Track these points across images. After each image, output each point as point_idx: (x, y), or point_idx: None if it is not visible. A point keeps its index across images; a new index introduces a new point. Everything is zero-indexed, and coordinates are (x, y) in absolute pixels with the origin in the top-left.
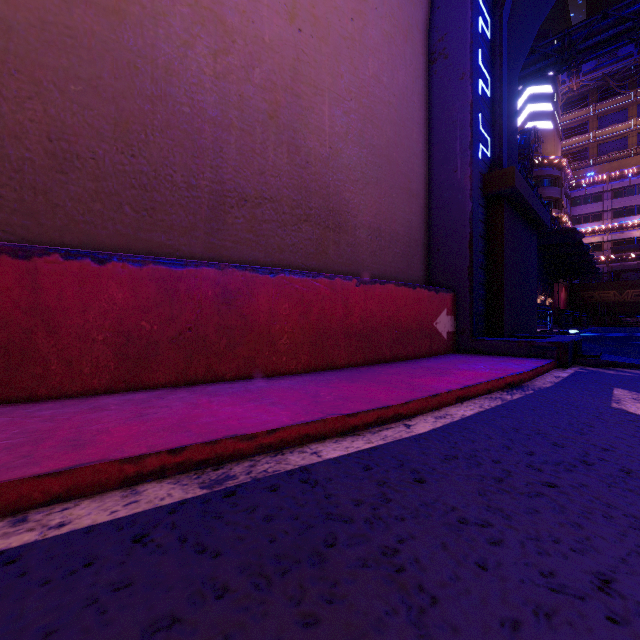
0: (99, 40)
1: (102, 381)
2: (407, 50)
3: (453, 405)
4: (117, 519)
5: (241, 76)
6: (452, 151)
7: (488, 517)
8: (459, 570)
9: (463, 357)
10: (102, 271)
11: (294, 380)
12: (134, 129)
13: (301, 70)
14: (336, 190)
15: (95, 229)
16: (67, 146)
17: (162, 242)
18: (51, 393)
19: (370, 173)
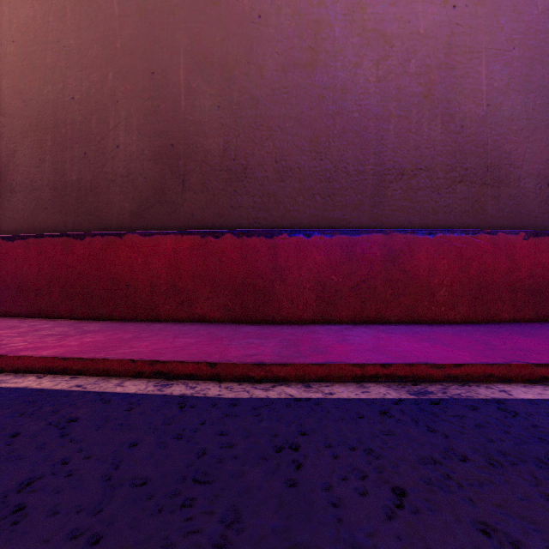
0: (301, 88)
1: (309, 315)
2: None
3: None
4: (362, 398)
5: (398, 72)
6: None
7: None
8: None
9: None
10: (309, 242)
11: (456, 328)
12: (321, 141)
13: (455, 43)
14: (494, 145)
15: (299, 214)
16: (284, 163)
17: (339, 217)
18: (282, 319)
19: (539, 117)
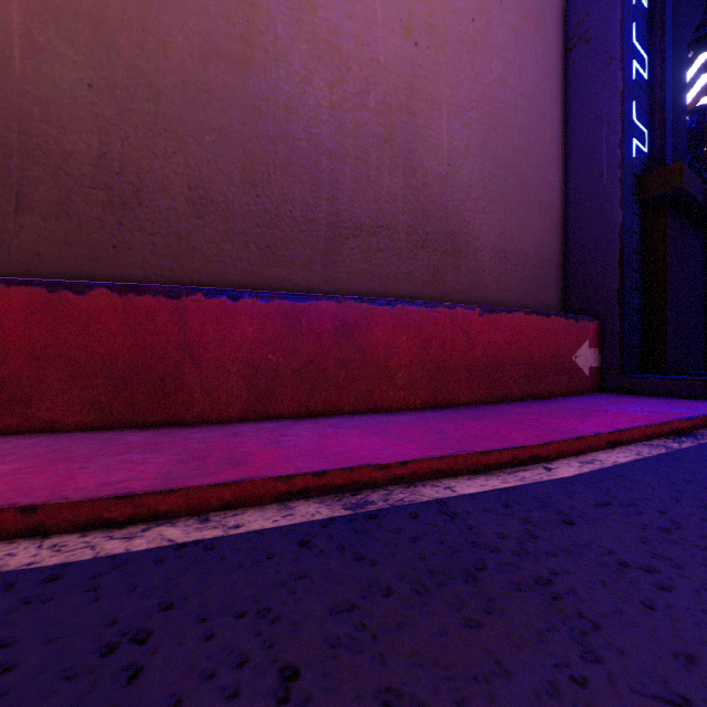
0: (229, 90)
1: (236, 410)
2: (538, 41)
3: (602, 450)
4: (280, 527)
5: (356, 103)
6: (596, 152)
7: (654, 564)
8: (622, 606)
9: (611, 397)
10: (236, 307)
11: (414, 416)
12: (258, 170)
13: (417, 86)
14: (455, 211)
15: (226, 268)
16: (203, 193)
17: (283, 277)
18: (195, 419)
19: (494, 188)
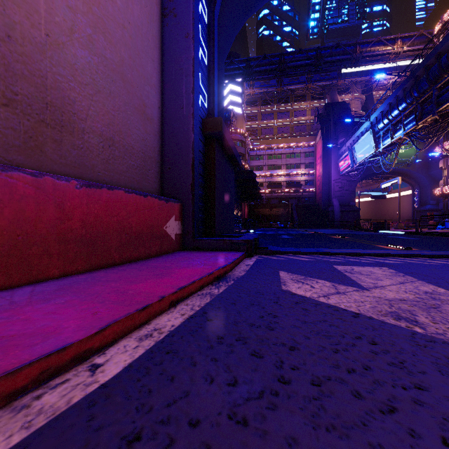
0: None
1: None
2: None
3: (166, 312)
4: None
5: None
6: (180, 91)
7: None
8: None
9: (186, 254)
10: None
11: None
12: None
13: None
14: (56, 84)
15: None
16: None
17: None
18: None
19: (102, 82)
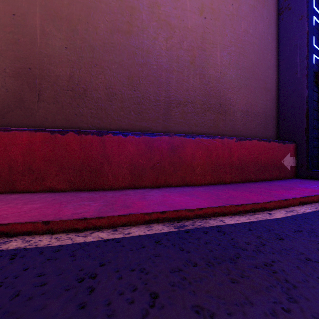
0: (122, 45)
1: (125, 184)
2: (264, 11)
3: (297, 206)
4: (147, 234)
5: (178, 47)
6: (294, 62)
7: None
8: (308, 278)
9: (302, 181)
10: (125, 139)
11: (204, 188)
12: (135, 79)
13: (206, 37)
14: (223, 93)
15: (121, 122)
16: (112, 90)
17: (145, 126)
18: (109, 187)
19: (242, 82)
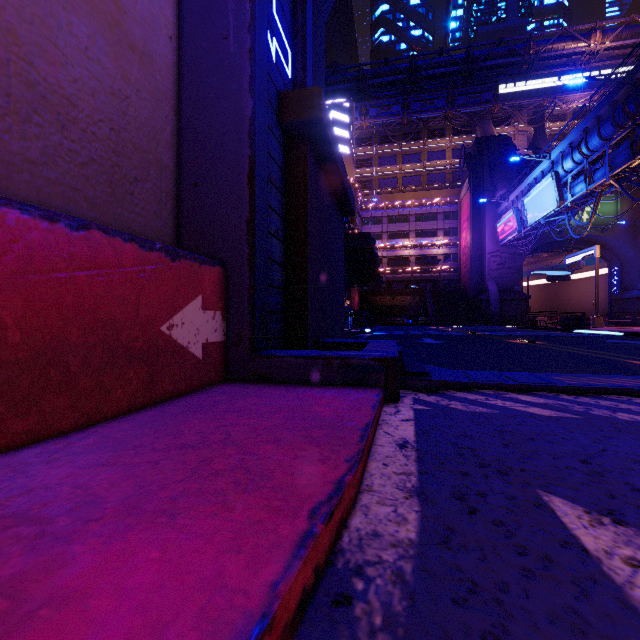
0: None
1: None
2: None
3: None
4: None
5: None
6: None
7: None
8: None
9: (225, 400)
10: None
11: None
12: None
13: None
14: None
15: None
16: None
17: None
18: None
19: None
